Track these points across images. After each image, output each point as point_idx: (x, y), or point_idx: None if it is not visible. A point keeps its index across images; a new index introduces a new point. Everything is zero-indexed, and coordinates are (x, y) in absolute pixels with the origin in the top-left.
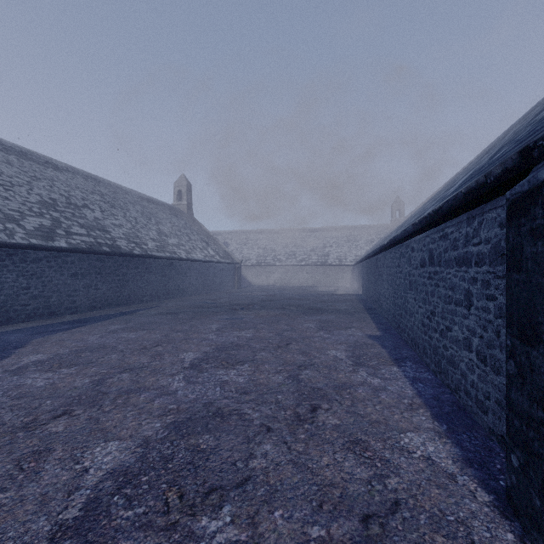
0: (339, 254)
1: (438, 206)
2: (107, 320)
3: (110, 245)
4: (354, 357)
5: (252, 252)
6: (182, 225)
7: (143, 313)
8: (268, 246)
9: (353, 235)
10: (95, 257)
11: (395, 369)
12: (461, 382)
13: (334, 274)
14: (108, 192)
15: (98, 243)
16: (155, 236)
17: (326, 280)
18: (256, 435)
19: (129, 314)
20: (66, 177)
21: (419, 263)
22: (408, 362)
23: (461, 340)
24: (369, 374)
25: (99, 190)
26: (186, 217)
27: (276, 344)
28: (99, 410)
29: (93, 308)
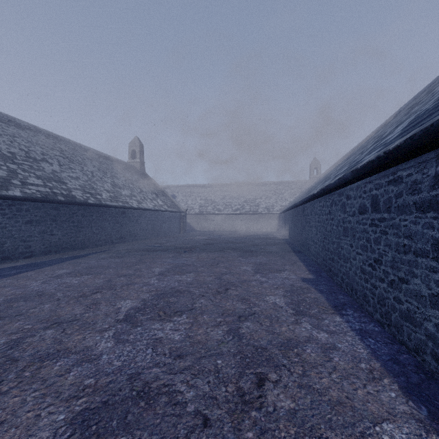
0: (268, 204)
1: (394, 146)
2: (57, 264)
3: (66, 195)
4: (294, 304)
5: (196, 203)
6: (135, 179)
7: (94, 256)
8: (208, 198)
9: (279, 188)
10: (50, 205)
11: (338, 319)
12: (425, 343)
13: (263, 221)
14: (68, 149)
15: (53, 193)
16: (109, 188)
17: (257, 226)
18: (188, 435)
19: (81, 257)
20: (28, 134)
21: (357, 209)
22: (348, 310)
23: (425, 296)
24: (313, 326)
25: (59, 147)
26: (139, 172)
27: (215, 289)
28: None
29: (48, 252)
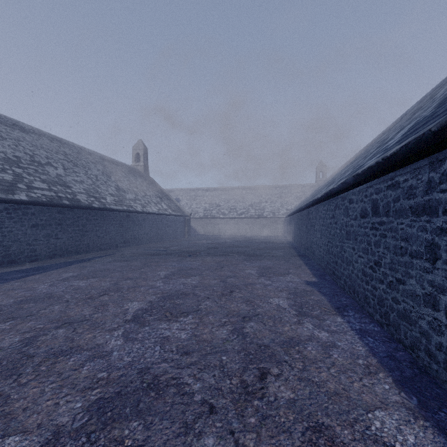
0: (273, 208)
1: (391, 153)
2: (63, 268)
3: (71, 198)
4: (297, 306)
5: (200, 207)
6: (139, 183)
7: (99, 260)
8: (213, 202)
9: (284, 192)
10: (55, 209)
11: (339, 319)
12: (420, 340)
13: (269, 225)
14: (72, 153)
15: (58, 197)
16: (113, 192)
17: (262, 230)
18: (196, 420)
19: (86, 261)
20: (32, 138)
21: (359, 213)
22: (350, 311)
23: (420, 295)
24: (315, 326)
25: (63, 151)
26: (143, 176)
27: (220, 292)
28: (15, 383)
29: (53, 255)
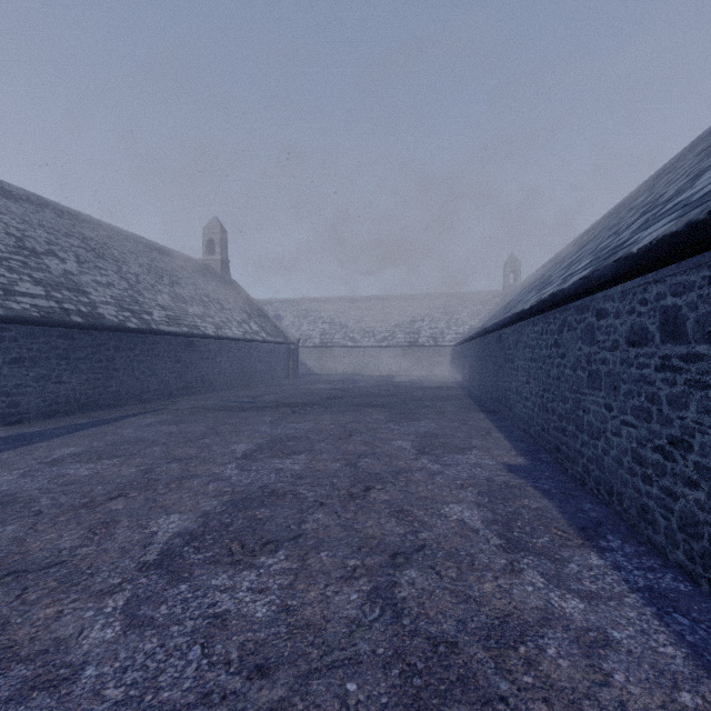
0: (434, 331)
1: None
2: (62, 437)
3: (86, 313)
4: (500, 523)
5: (315, 329)
6: (212, 288)
7: (133, 421)
8: (336, 320)
9: (452, 305)
10: (57, 331)
11: (596, 560)
12: None
13: (427, 358)
14: (95, 236)
15: (63, 310)
16: (166, 302)
17: (417, 367)
18: None
19: (109, 423)
20: (24, 209)
21: (624, 337)
22: (610, 537)
23: None
24: (548, 579)
25: (79, 232)
26: (219, 277)
27: (346, 490)
28: None
29: (52, 413)
